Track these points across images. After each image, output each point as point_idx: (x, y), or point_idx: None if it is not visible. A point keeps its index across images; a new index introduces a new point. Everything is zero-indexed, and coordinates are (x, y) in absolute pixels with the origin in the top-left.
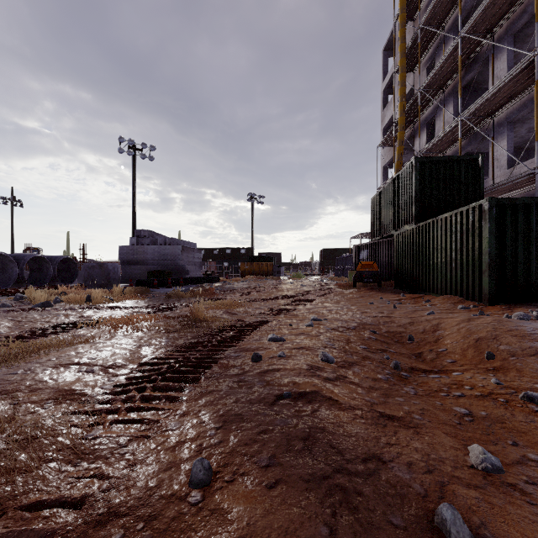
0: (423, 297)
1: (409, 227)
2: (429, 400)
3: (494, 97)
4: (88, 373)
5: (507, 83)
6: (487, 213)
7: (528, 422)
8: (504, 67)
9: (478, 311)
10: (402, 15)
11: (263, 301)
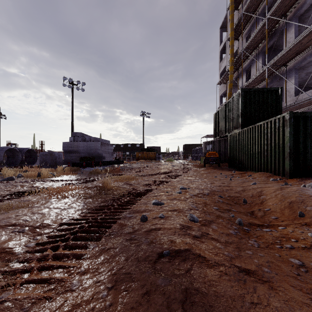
0: (246, 173)
1: (237, 131)
2: (270, 252)
3: (287, 54)
4: (19, 233)
5: (295, 45)
6: (287, 121)
7: None
8: (293, 36)
9: (283, 182)
10: (231, 6)
11: (149, 176)
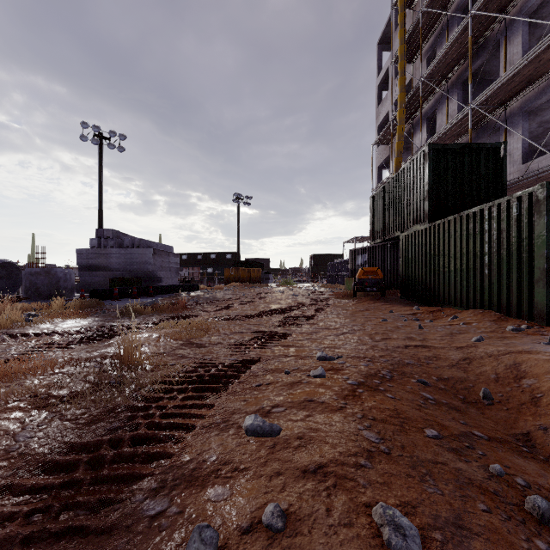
0: (442, 310)
1: (421, 227)
2: None
3: (511, 82)
4: None
5: (528, 63)
6: (542, 203)
7: None
8: (519, 51)
9: (541, 335)
10: None
11: (246, 319)
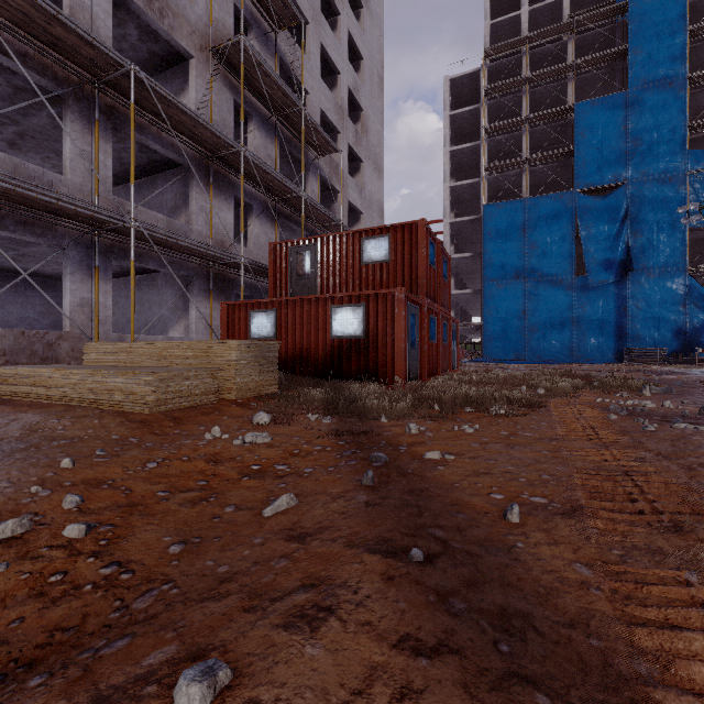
0: None
1: None
2: (180, 566)
3: None
4: None
5: None
6: None
7: (156, 524)
8: None
9: None
10: None
11: None
